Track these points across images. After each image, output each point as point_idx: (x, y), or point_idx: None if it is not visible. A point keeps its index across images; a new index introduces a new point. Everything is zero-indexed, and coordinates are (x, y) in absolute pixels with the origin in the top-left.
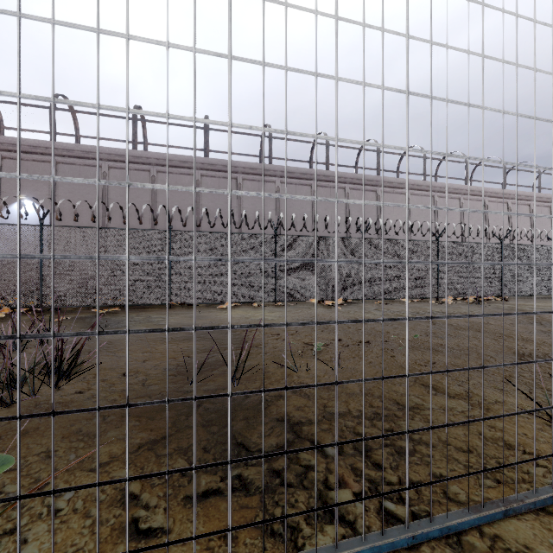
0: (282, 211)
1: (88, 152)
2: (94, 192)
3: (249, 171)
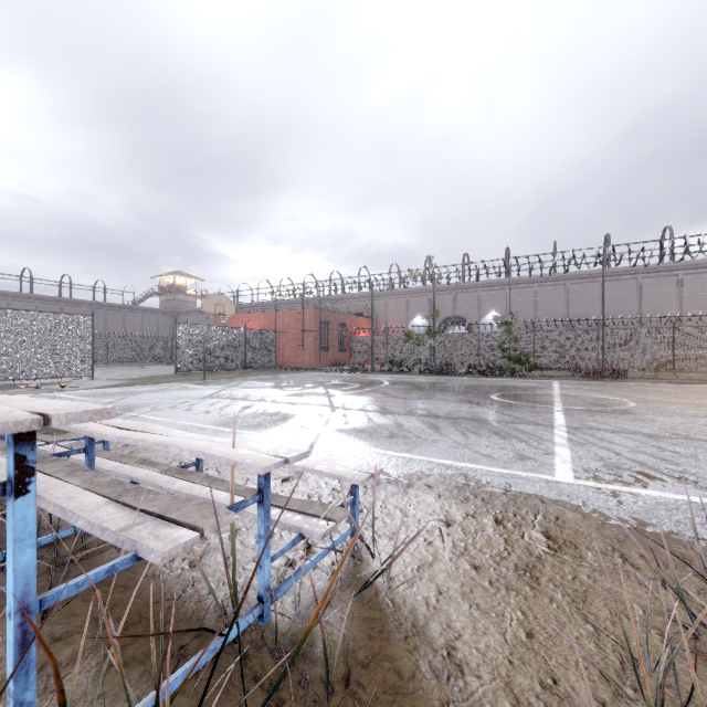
0: (684, 298)
1: (526, 280)
2: (529, 303)
3: (648, 271)
